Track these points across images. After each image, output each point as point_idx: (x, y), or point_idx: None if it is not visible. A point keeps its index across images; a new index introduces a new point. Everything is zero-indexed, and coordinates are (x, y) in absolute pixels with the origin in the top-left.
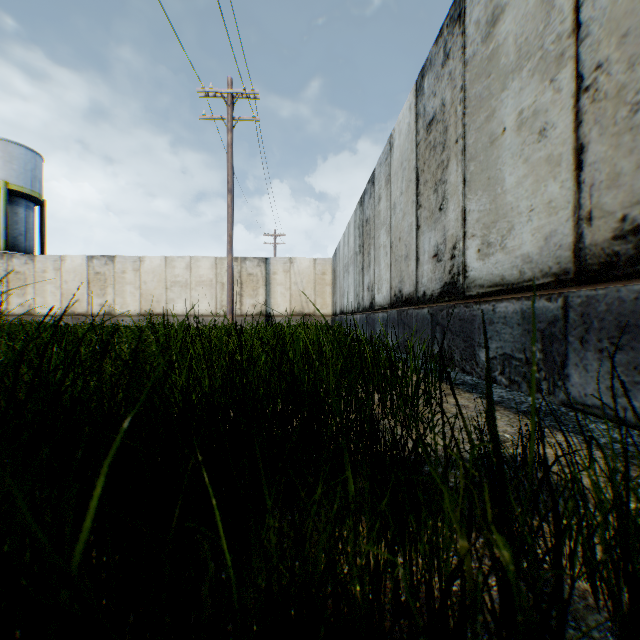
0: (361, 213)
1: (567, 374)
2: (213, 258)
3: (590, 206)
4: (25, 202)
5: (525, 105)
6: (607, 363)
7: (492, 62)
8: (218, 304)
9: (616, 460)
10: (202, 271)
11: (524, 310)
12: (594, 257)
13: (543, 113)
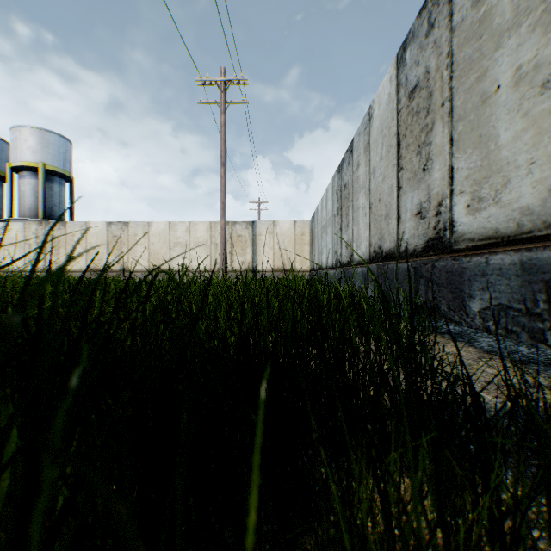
0: (339, 179)
1: None
2: (208, 222)
3: None
4: (58, 179)
5: (524, 60)
6: None
7: (483, 24)
8: (212, 261)
9: None
10: (199, 233)
11: (524, 261)
12: None
13: (546, 65)
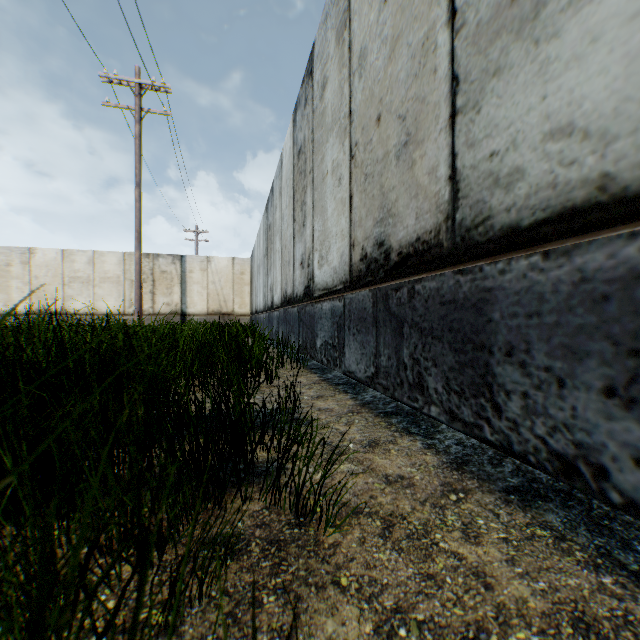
0: (267, 218)
1: (345, 352)
2: (121, 253)
3: (354, 237)
4: None
5: (335, 157)
6: (356, 342)
7: (323, 118)
8: (127, 302)
9: (358, 405)
10: (108, 267)
11: (332, 308)
12: (355, 272)
13: (340, 166)
